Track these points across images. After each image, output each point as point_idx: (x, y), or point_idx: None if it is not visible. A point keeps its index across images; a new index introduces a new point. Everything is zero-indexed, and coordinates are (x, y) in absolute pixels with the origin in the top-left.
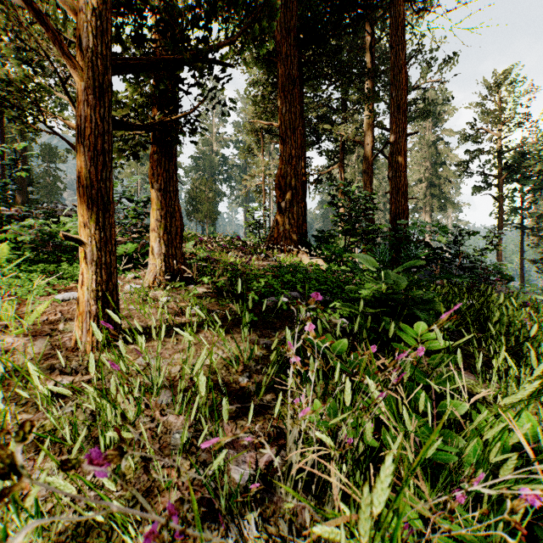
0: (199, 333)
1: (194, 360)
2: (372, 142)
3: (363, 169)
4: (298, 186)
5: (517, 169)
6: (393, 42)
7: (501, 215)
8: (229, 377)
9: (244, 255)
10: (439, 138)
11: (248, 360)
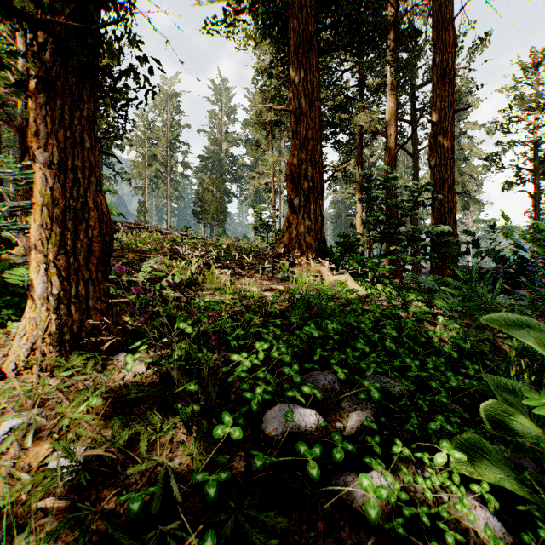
0: None
1: None
2: (396, 133)
3: (385, 163)
4: (315, 177)
5: None
6: None
7: (537, 214)
8: None
9: (243, 271)
10: (462, 132)
11: None
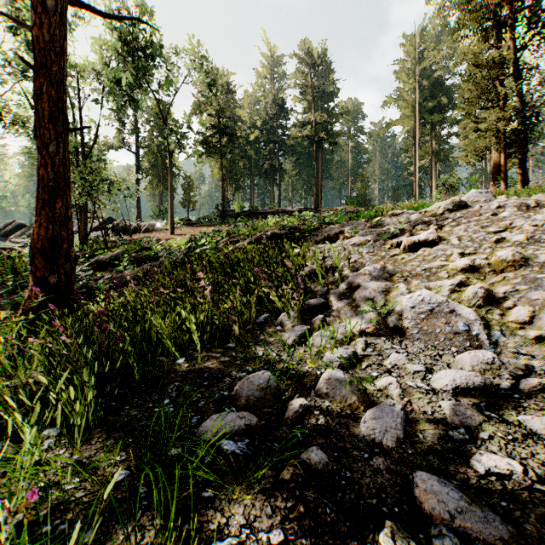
0: None
1: None
2: None
3: None
4: None
5: None
6: None
7: None
8: None
9: None
10: None
11: None
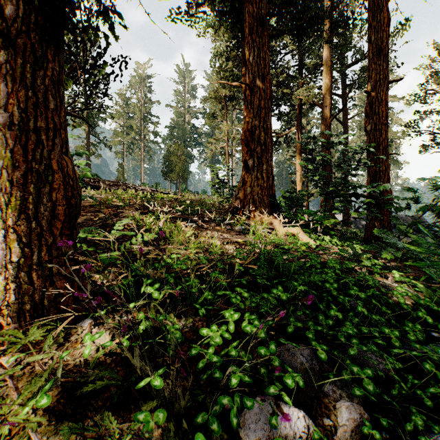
0: None
1: None
2: (330, 104)
3: (321, 130)
4: (267, 141)
5: None
6: None
7: None
8: None
9: (205, 224)
10: None
11: None
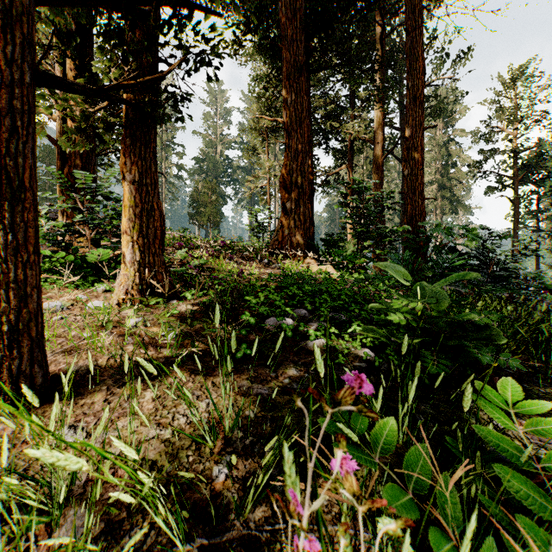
0: (168, 376)
1: (148, 430)
2: (383, 141)
3: (373, 169)
4: (305, 184)
5: (534, 169)
6: (409, 28)
7: (517, 218)
8: (198, 465)
9: (244, 262)
10: (451, 139)
11: (231, 429)
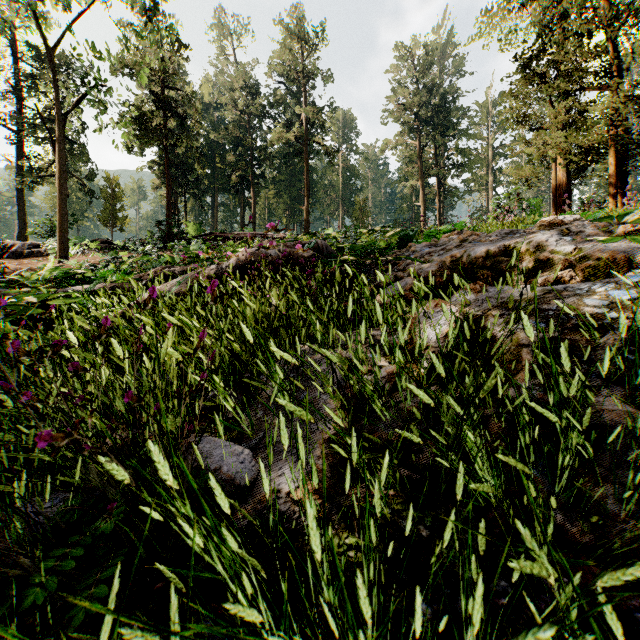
0: None
1: None
2: None
3: None
4: None
5: None
6: None
7: None
8: None
9: None
10: None
11: None
